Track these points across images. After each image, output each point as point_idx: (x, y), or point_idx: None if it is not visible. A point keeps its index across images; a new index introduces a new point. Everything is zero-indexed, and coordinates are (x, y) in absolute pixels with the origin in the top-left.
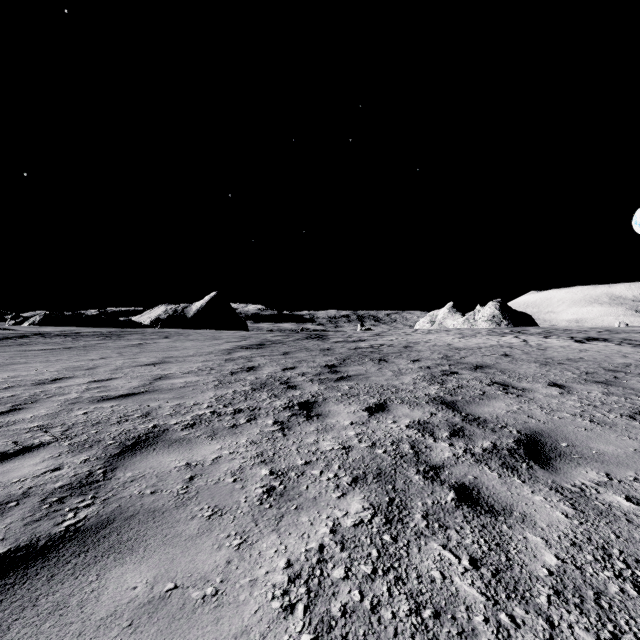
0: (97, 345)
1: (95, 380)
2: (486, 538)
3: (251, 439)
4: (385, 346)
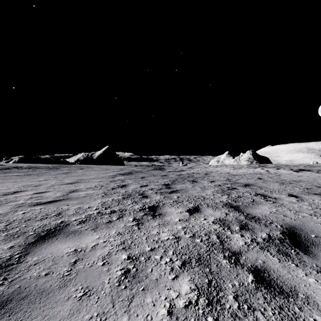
0: (45, 173)
1: (37, 192)
2: (286, 320)
3: (118, 231)
4: (195, 173)
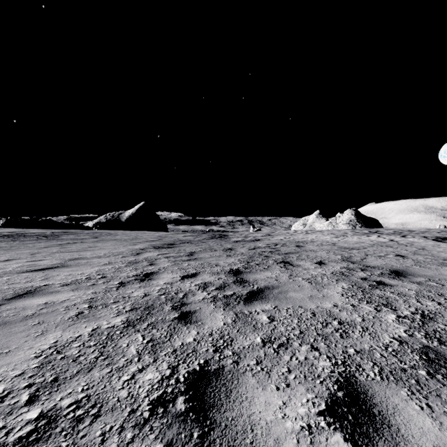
0: (26, 245)
1: None
2: None
3: None
4: (280, 245)
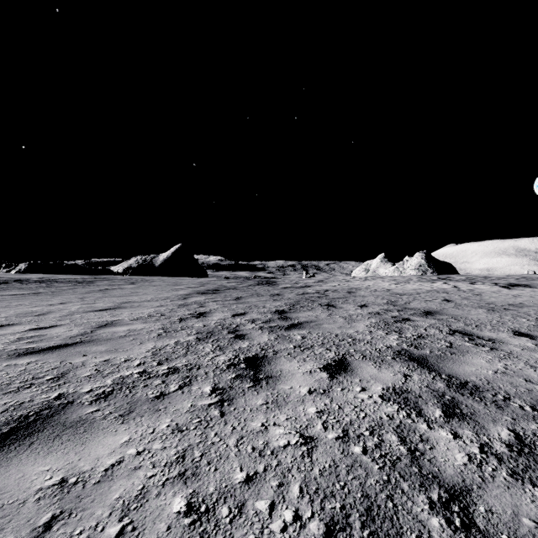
0: (66, 290)
1: (36, 328)
2: None
3: (176, 422)
4: (330, 291)
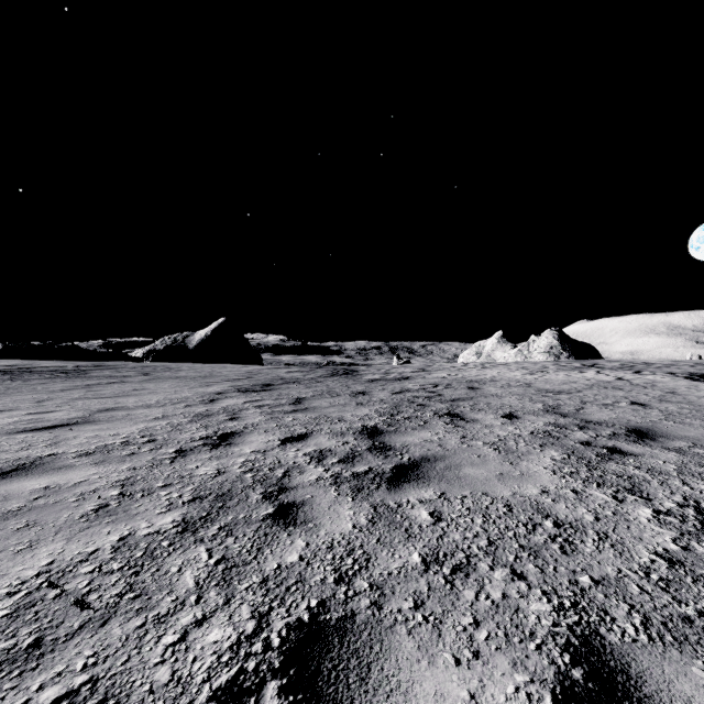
0: (32, 386)
1: None
2: None
3: None
4: (442, 387)
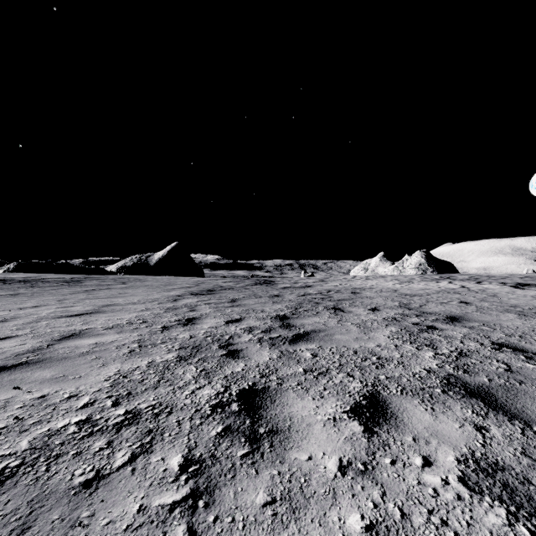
0: (48, 291)
1: None
2: None
3: None
4: (333, 292)
